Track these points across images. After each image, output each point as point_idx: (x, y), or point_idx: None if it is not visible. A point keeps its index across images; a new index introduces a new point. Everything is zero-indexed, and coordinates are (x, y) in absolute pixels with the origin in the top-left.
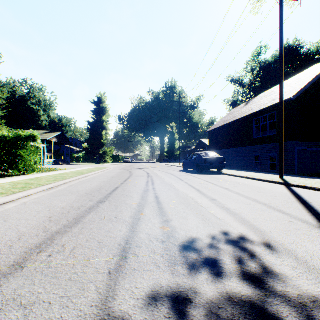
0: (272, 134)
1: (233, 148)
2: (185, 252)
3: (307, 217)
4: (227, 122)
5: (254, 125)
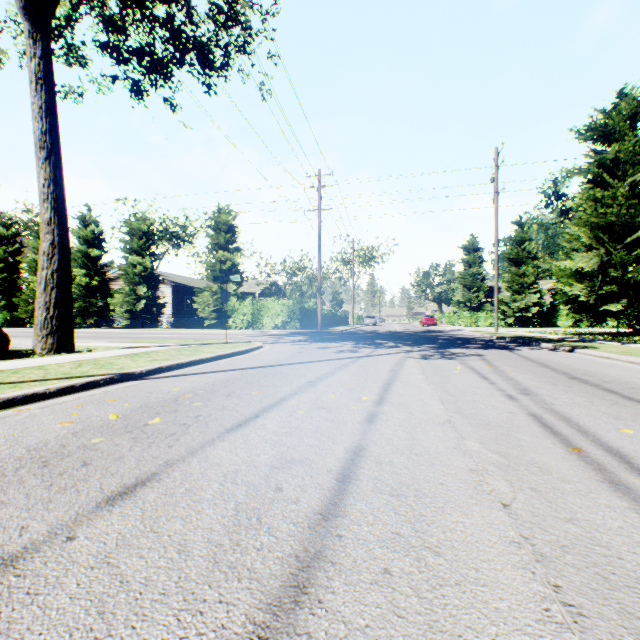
0: None
1: None
2: (453, 358)
3: (346, 359)
4: None
5: None
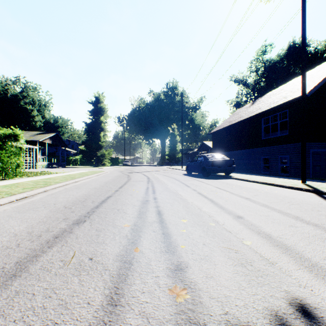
0: (284, 134)
1: (239, 150)
2: None
3: None
4: (233, 123)
5: (262, 125)
